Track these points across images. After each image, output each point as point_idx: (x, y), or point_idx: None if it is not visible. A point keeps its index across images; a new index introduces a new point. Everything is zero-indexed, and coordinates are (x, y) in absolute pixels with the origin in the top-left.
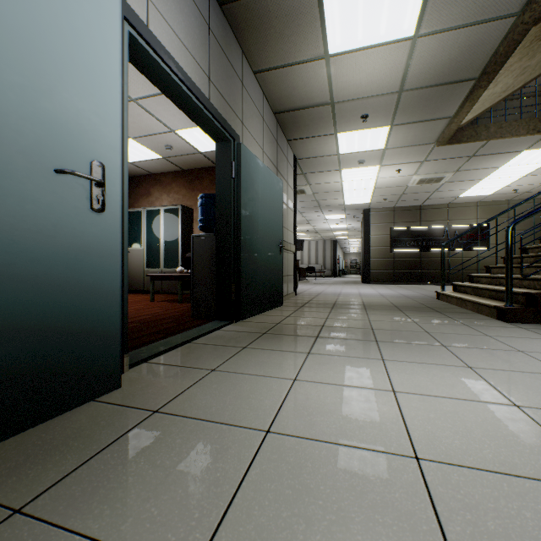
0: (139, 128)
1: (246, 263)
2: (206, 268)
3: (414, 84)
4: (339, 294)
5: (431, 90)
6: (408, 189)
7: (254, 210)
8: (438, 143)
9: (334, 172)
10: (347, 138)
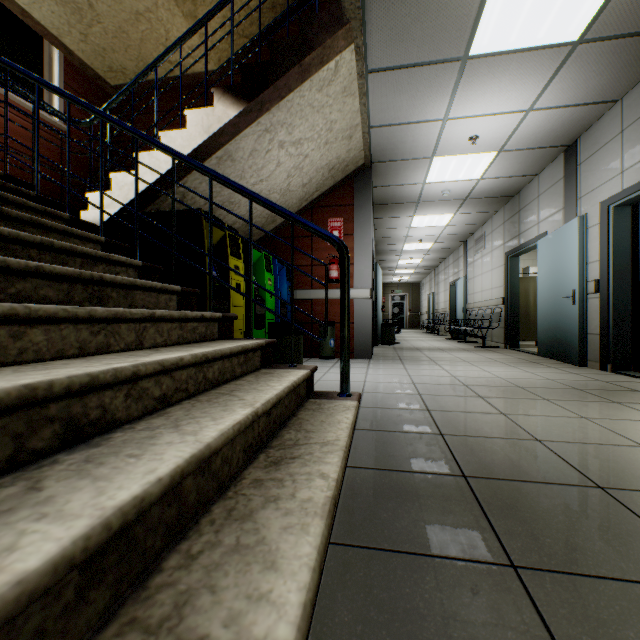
0: None
1: None
2: None
3: None
4: None
5: None
6: None
7: None
8: None
9: None
10: None
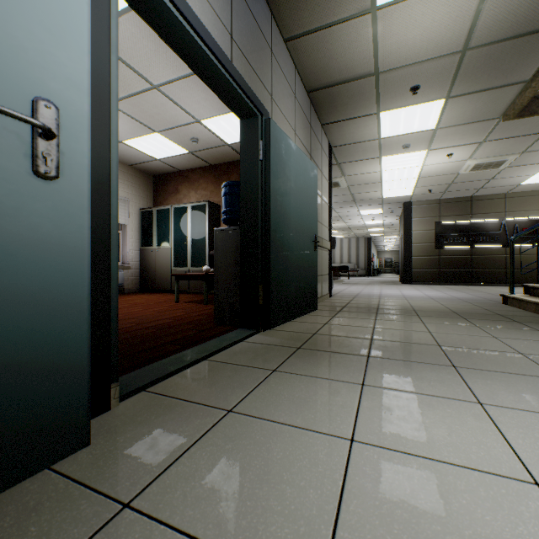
0: (164, 119)
1: (276, 261)
2: (230, 267)
3: (484, 39)
4: (379, 296)
5: (506, 44)
6: (459, 178)
7: (285, 198)
8: (505, 117)
9: (373, 161)
10: (392, 117)
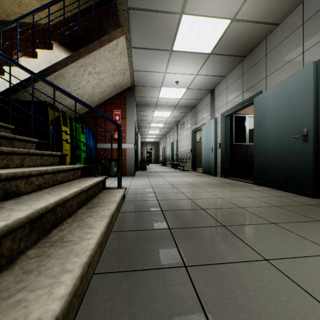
0: None
1: (257, 156)
2: None
3: None
4: None
5: None
6: None
7: (263, 125)
8: None
9: None
10: None
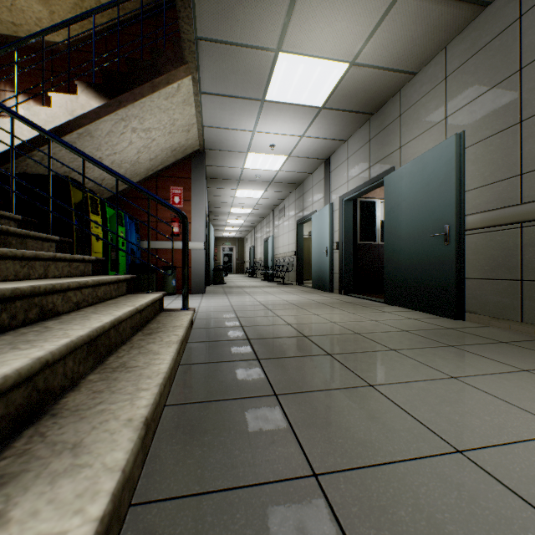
0: None
1: (388, 262)
2: None
3: None
4: None
5: None
6: None
7: (396, 217)
8: None
9: None
10: None
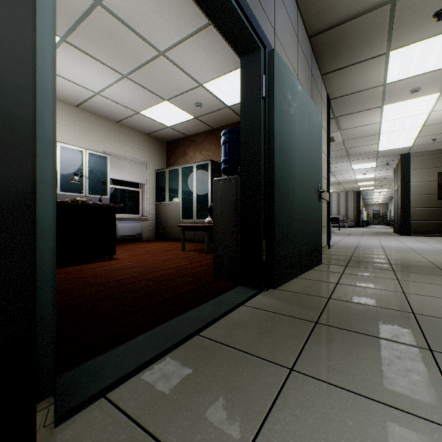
0: (171, 87)
1: (280, 211)
2: (229, 218)
3: None
4: (383, 248)
5: None
6: None
7: (289, 142)
8: None
9: (373, 111)
10: (403, 56)
